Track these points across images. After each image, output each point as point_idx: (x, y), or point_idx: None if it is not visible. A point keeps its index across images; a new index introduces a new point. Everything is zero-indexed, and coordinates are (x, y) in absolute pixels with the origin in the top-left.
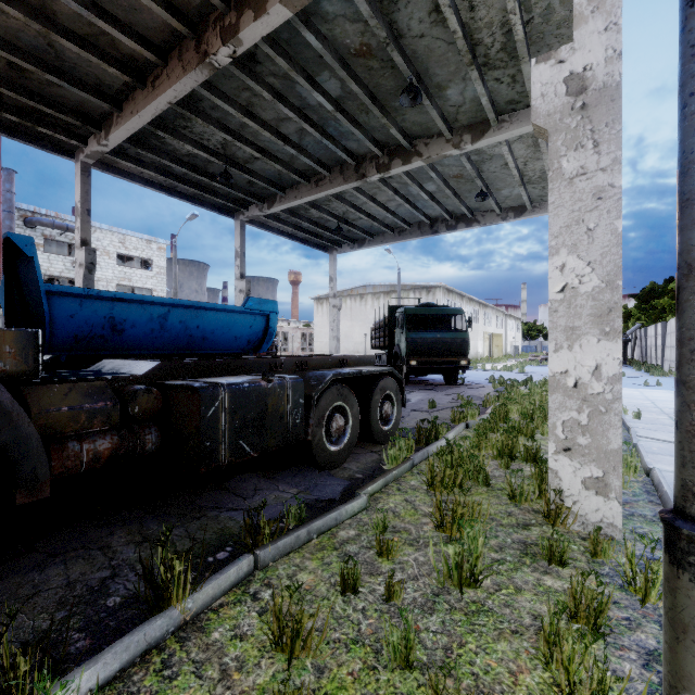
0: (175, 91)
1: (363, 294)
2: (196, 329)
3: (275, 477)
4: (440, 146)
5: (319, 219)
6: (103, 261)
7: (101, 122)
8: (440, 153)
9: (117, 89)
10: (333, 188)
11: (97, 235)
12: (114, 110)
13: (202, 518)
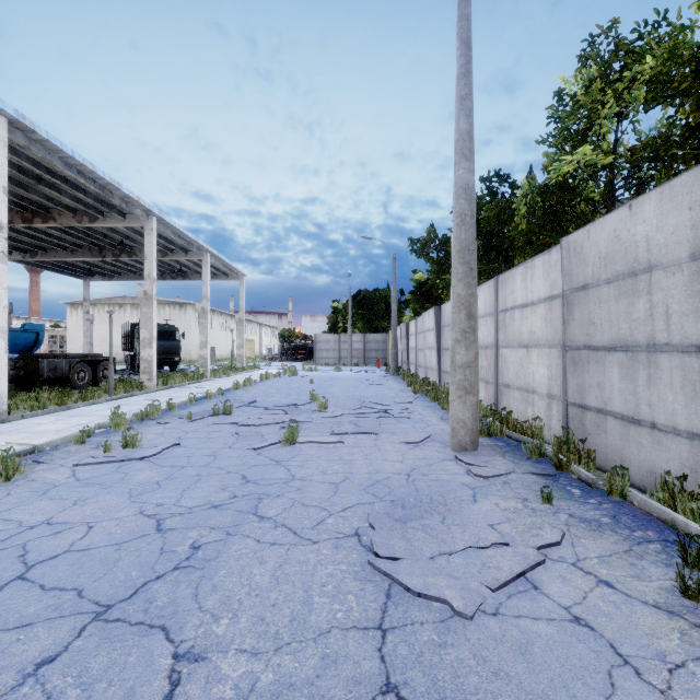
0: None
1: (122, 304)
2: None
3: None
4: None
5: (74, 262)
6: None
7: None
8: None
9: None
10: (85, 258)
11: None
12: None
13: None
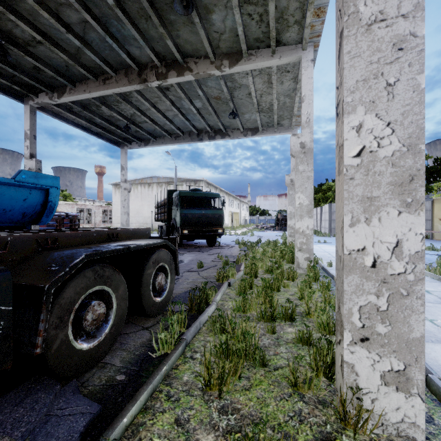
0: None
1: (150, 183)
2: None
3: None
4: (206, 65)
5: (110, 118)
6: None
7: None
8: (206, 71)
9: None
10: (119, 87)
11: None
12: None
13: None
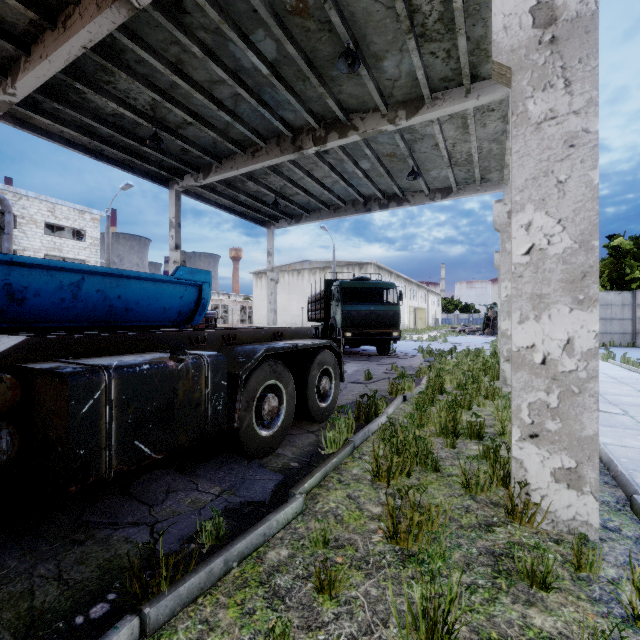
0: (89, 33)
1: (300, 270)
2: (117, 299)
3: (195, 471)
4: (376, 120)
5: (257, 193)
6: (30, 229)
7: (7, 67)
8: (376, 128)
9: (23, 29)
10: (270, 159)
11: (22, 202)
12: (20, 53)
13: (87, 542)
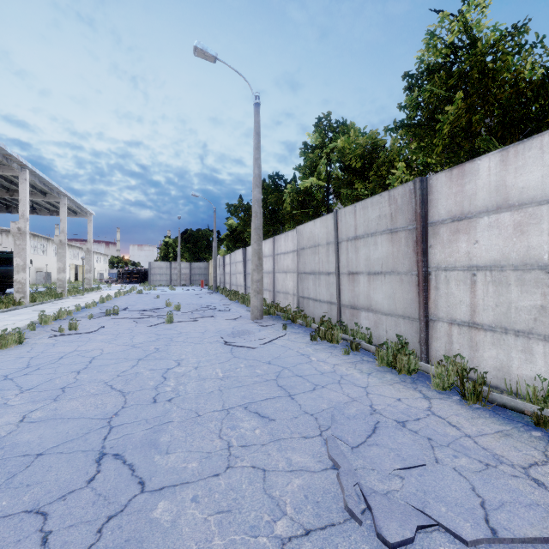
0: None
1: None
2: None
3: None
4: (3, 193)
5: None
6: None
7: None
8: (3, 196)
9: None
10: None
11: None
12: None
13: None
